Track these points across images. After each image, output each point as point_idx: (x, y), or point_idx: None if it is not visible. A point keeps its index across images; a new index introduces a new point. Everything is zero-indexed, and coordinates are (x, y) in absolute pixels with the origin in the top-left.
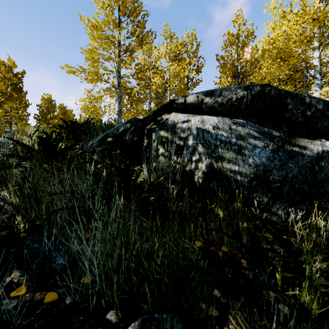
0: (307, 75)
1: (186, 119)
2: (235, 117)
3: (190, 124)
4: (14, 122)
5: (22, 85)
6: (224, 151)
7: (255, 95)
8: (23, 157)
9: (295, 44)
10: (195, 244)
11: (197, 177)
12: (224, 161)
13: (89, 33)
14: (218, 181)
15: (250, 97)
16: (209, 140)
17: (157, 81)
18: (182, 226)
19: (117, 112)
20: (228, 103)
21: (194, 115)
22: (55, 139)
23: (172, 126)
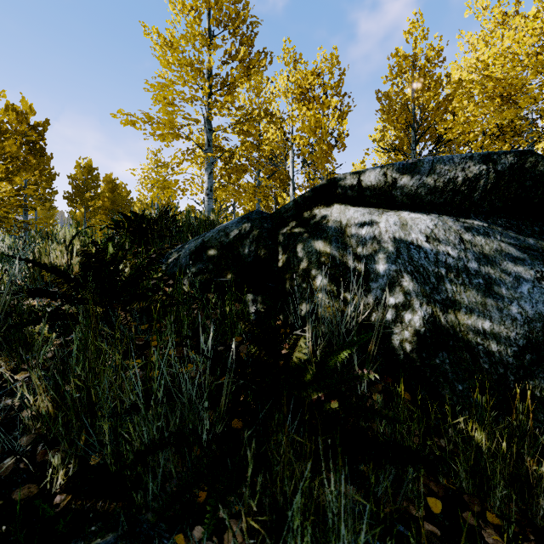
0: (533, 125)
1: (367, 218)
2: (463, 215)
3: (378, 230)
4: (31, 206)
5: (45, 144)
6: (457, 289)
7: (504, 172)
8: (55, 294)
9: (514, 72)
10: (430, 506)
11: (398, 338)
12: (461, 309)
13: (159, 56)
14: (452, 354)
15: (493, 176)
16: (424, 264)
17: (272, 136)
18: (405, 470)
19: (206, 191)
20: (448, 187)
21: (381, 212)
22: (114, 257)
23: (338, 231)
